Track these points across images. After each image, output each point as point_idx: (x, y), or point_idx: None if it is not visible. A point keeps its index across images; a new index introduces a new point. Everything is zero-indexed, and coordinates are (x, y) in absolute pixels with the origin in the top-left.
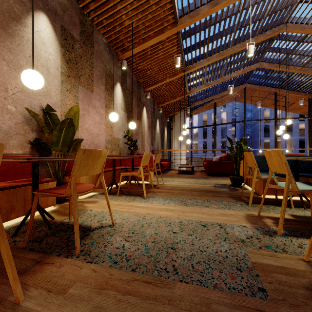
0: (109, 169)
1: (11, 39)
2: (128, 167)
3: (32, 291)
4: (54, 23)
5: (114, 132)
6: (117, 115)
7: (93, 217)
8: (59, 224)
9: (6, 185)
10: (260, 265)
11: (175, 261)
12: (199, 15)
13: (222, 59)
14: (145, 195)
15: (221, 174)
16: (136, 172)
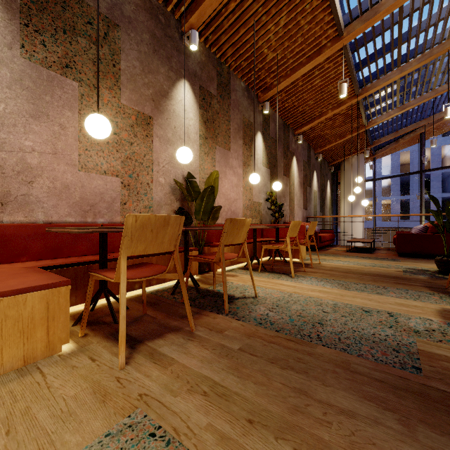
0: (249, 241)
1: (162, 115)
2: (271, 239)
3: (199, 327)
4: (193, 86)
5: (253, 195)
6: (258, 177)
7: (235, 289)
8: (205, 290)
9: None
10: (428, 353)
11: (321, 332)
12: (378, 14)
13: (430, 62)
14: (293, 273)
15: (426, 256)
16: (282, 245)
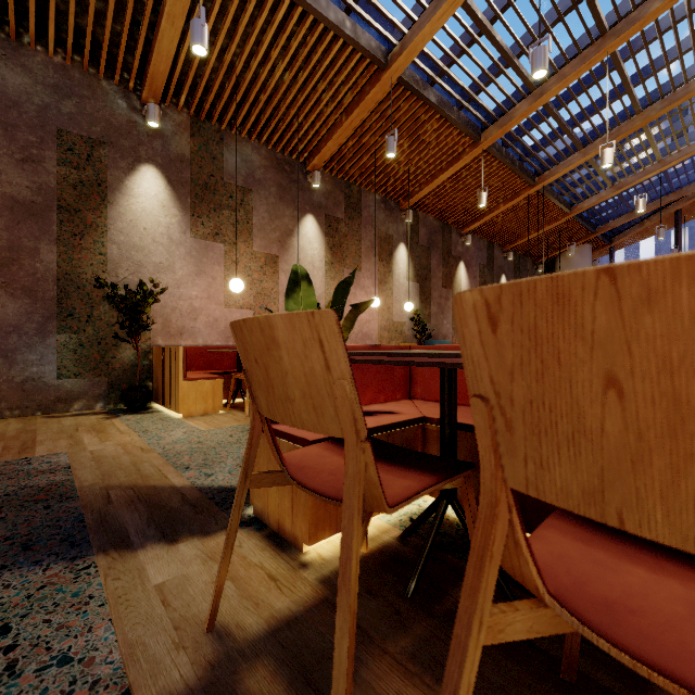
0: None
1: (287, 252)
2: None
3: None
4: (319, 217)
5: (393, 314)
6: (377, 301)
7: None
8: None
9: None
10: None
11: None
12: (513, 120)
13: (633, 134)
14: None
15: None
16: None
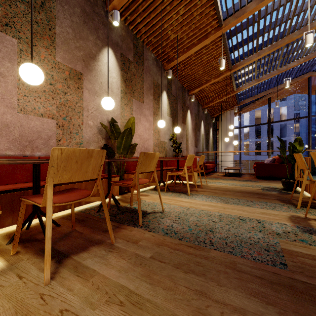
0: (157, 169)
1: (90, 73)
2: (173, 168)
3: (118, 240)
4: (116, 53)
5: (160, 136)
6: (164, 122)
7: (147, 206)
8: (124, 208)
9: None
10: (288, 251)
11: (212, 238)
12: (245, 13)
13: (276, 50)
14: (189, 192)
15: (273, 178)
16: (181, 172)
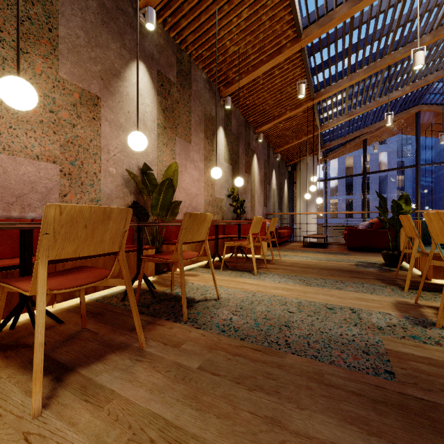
0: (210, 238)
1: (112, 97)
2: (233, 236)
3: (151, 342)
4: (150, 70)
5: (215, 191)
6: (220, 171)
7: (196, 290)
8: (161, 294)
9: None
10: (396, 353)
11: (289, 337)
12: (333, 20)
13: (374, 74)
14: (255, 270)
15: (371, 249)
16: (244, 241)
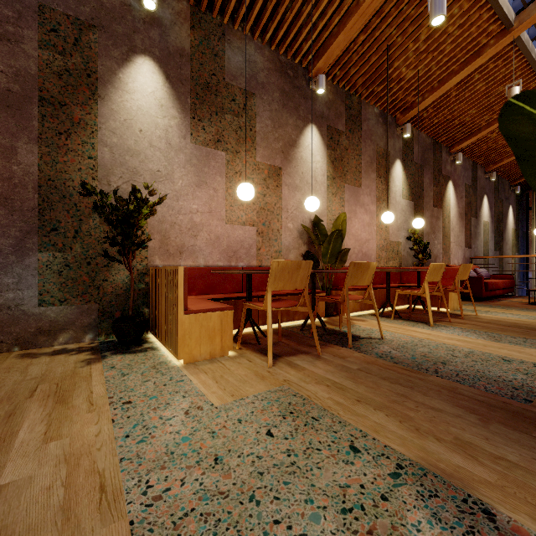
0: (383, 286)
1: (290, 164)
2: (412, 285)
3: (324, 353)
4: (321, 128)
5: (390, 234)
6: (391, 215)
7: (362, 331)
8: (331, 330)
9: (291, 292)
10: None
11: (440, 368)
12: None
13: None
14: (431, 321)
15: None
16: (420, 290)
